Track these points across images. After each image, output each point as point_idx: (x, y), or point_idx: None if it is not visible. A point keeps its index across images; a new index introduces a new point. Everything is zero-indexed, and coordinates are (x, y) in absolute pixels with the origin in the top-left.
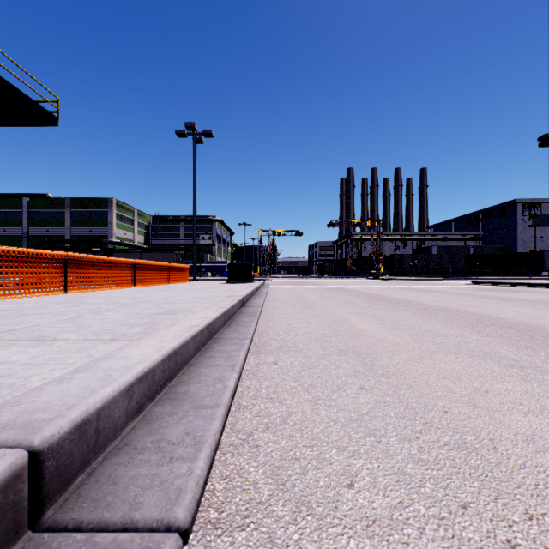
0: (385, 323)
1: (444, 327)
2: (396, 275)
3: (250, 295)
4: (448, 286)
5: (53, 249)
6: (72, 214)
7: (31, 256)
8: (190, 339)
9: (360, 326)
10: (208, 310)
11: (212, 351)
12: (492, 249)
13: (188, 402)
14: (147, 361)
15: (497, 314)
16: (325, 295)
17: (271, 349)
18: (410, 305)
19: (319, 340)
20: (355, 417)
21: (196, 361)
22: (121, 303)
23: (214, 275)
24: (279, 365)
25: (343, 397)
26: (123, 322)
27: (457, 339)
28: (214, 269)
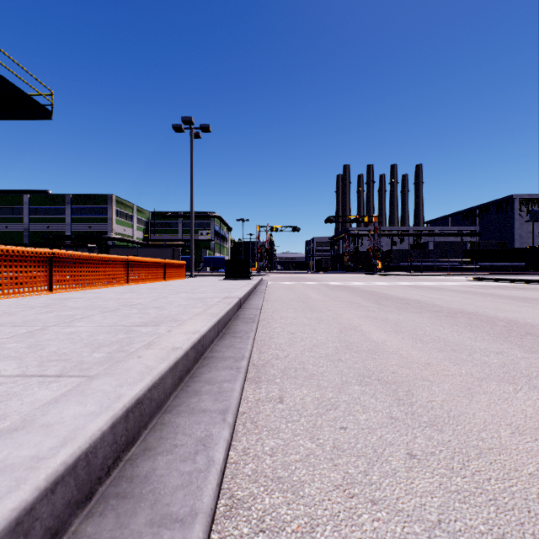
0: (403, 332)
1: (473, 337)
2: (393, 271)
3: (248, 294)
4: (449, 282)
5: (53, 245)
6: (72, 210)
7: (10, 254)
8: (166, 372)
9: (375, 336)
10: (199, 319)
11: (198, 381)
12: (489, 244)
13: (145, 507)
14: (77, 440)
15: (523, 319)
16: (326, 293)
17: (274, 374)
18: (421, 307)
19: (331, 358)
20: (423, 534)
21: (174, 401)
22: (103, 307)
23: (211, 271)
24: (286, 404)
25: (389, 478)
26: (89, 340)
27: (499, 357)
28: (211, 265)
